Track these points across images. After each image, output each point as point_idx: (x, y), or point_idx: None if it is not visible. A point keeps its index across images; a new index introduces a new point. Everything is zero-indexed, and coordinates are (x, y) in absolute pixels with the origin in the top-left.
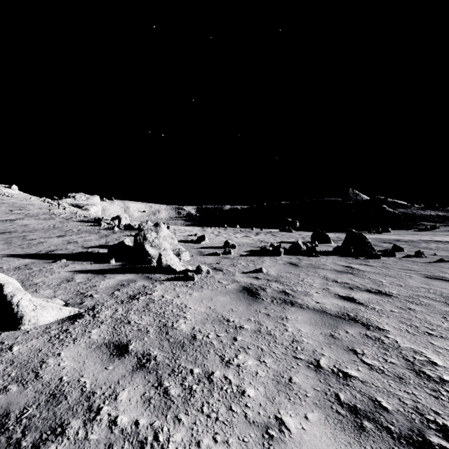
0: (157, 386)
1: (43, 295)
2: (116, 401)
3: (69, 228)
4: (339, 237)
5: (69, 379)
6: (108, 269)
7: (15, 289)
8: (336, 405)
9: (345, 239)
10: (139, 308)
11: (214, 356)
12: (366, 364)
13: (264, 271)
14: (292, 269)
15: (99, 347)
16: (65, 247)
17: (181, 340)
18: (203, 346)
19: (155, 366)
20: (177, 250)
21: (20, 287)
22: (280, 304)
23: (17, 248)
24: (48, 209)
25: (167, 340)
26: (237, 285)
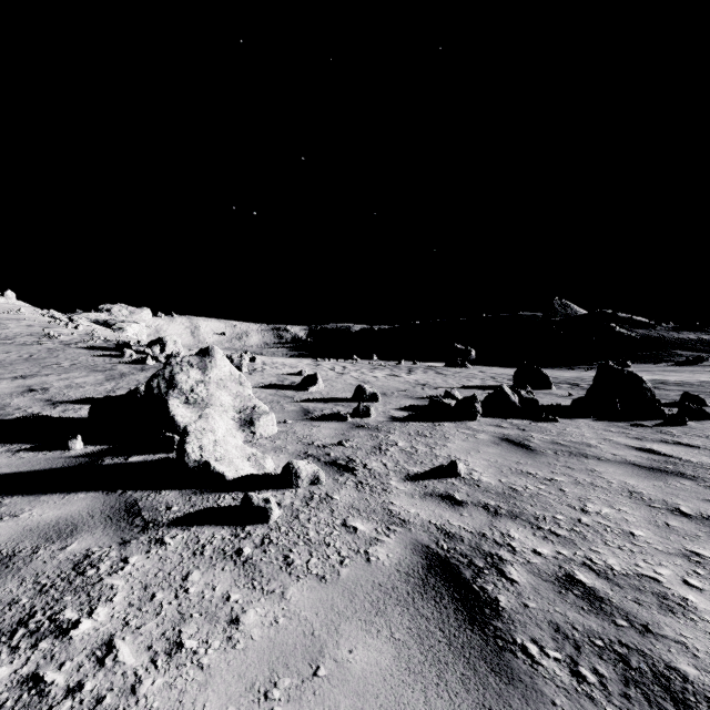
0: None
1: None
2: None
3: (56, 360)
4: (554, 376)
5: None
6: (39, 473)
7: None
8: None
9: (596, 382)
10: None
11: None
12: None
13: (462, 473)
14: (525, 462)
15: None
16: (6, 402)
17: None
18: None
19: None
20: (248, 410)
21: None
22: (629, 704)
23: None
24: (43, 327)
25: None
26: (404, 545)
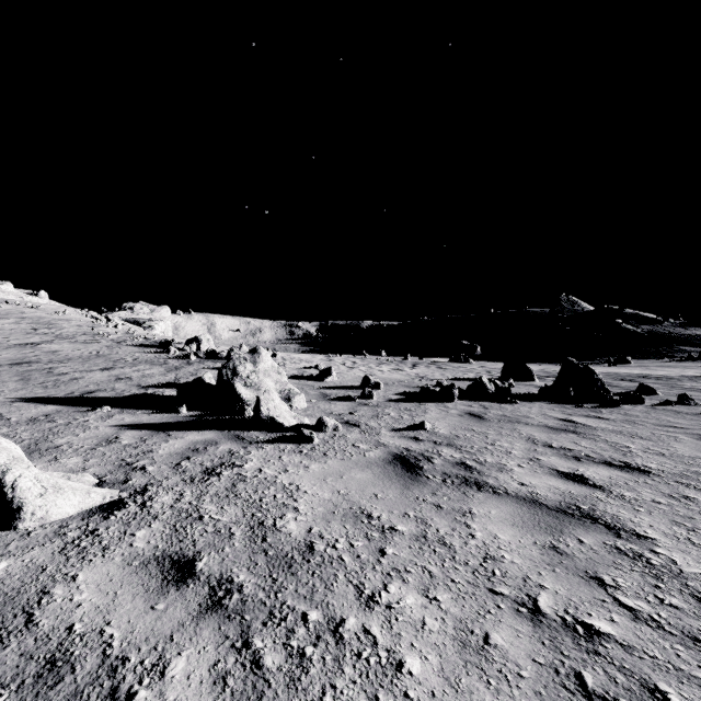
0: (241, 647)
1: (66, 467)
2: (164, 679)
3: (120, 356)
4: (547, 371)
5: (85, 630)
6: (175, 423)
7: (11, 459)
8: (580, 700)
9: (559, 375)
10: (219, 491)
11: (345, 585)
12: (625, 608)
13: (427, 428)
14: (474, 425)
15: (146, 565)
16: (112, 386)
17: (287, 553)
18: (326, 565)
19: (239, 605)
20: (286, 391)
21: (22, 456)
22: (459, 486)
23: (37, 388)
24: (90, 327)
25: (263, 553)
26: (384, 452)
